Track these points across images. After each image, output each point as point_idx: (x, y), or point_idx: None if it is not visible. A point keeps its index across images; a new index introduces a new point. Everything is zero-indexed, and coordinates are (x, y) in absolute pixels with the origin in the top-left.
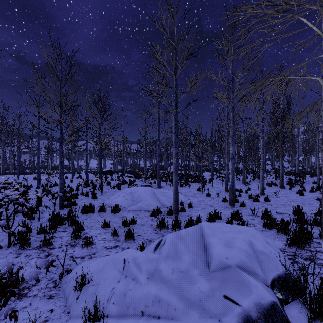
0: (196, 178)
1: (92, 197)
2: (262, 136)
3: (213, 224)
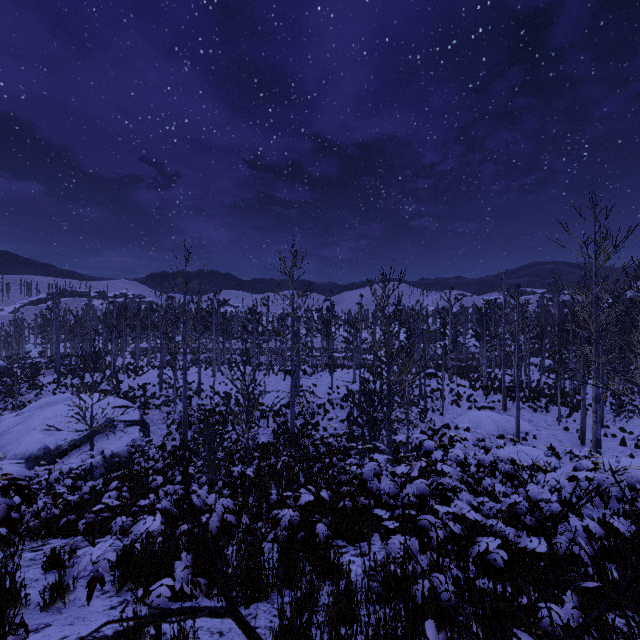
0: (565, 399)
1: (440, 414)
2: None
3: (525, 446)
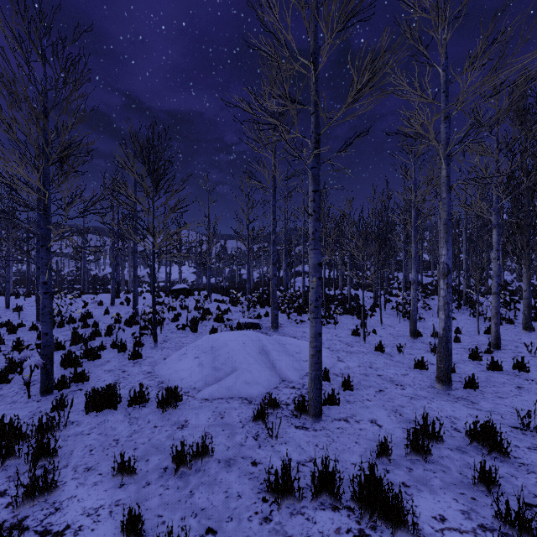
0: (345, 306)
1: (131, 355)
2: (495, 221)
3: None
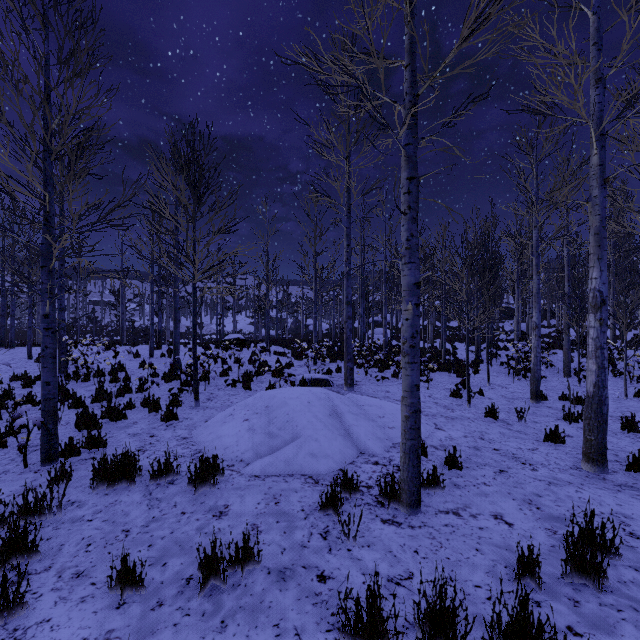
0: (438, 360)
1: (163, 415)
2: None
3: None
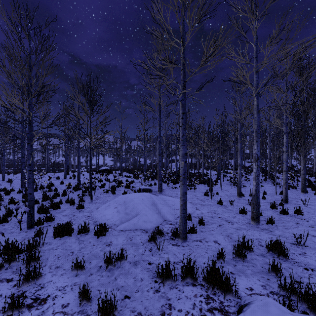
0: (200, 179)
1: (77, 206)
2: (285, 130)
3: None
